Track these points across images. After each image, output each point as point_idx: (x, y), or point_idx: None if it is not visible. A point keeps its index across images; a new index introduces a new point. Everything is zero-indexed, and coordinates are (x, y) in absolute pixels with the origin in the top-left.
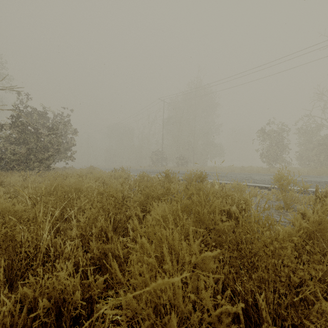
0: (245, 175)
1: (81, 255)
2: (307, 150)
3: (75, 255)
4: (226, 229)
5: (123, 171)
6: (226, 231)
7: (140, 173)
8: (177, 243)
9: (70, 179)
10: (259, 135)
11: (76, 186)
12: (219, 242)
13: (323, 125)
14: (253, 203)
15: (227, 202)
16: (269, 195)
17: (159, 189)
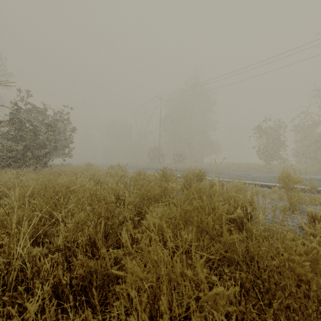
0: (243, 172)
1: (61, 274)
2: (304, 147)
3: (55, 274)
4: (237, 245)
5: (119, 168)
6: (235, 245)
7: (137, 170)
8: (178, 272)
9: (63, 177)
10: (255, 132)
11: (68, 186)
12: (226, 258)
13: (320, 122)
14: (259, 206)
15: (230, 204)
16: (270, 193)
17: (156, 189)
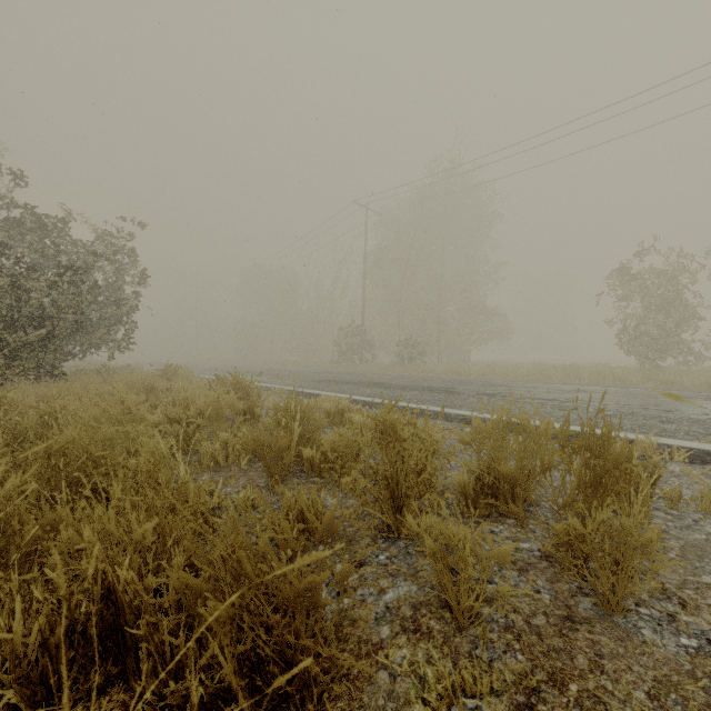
0: (627, 398)
1: None
2: None
3: None
4: None
5: (238, 386)
6: None
7: (302, 387)
8: None
9: None
10: (613, 284)
11: None
12: None
13: None
14: None
15: None
16: None
17: None
